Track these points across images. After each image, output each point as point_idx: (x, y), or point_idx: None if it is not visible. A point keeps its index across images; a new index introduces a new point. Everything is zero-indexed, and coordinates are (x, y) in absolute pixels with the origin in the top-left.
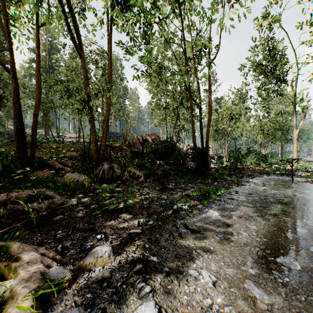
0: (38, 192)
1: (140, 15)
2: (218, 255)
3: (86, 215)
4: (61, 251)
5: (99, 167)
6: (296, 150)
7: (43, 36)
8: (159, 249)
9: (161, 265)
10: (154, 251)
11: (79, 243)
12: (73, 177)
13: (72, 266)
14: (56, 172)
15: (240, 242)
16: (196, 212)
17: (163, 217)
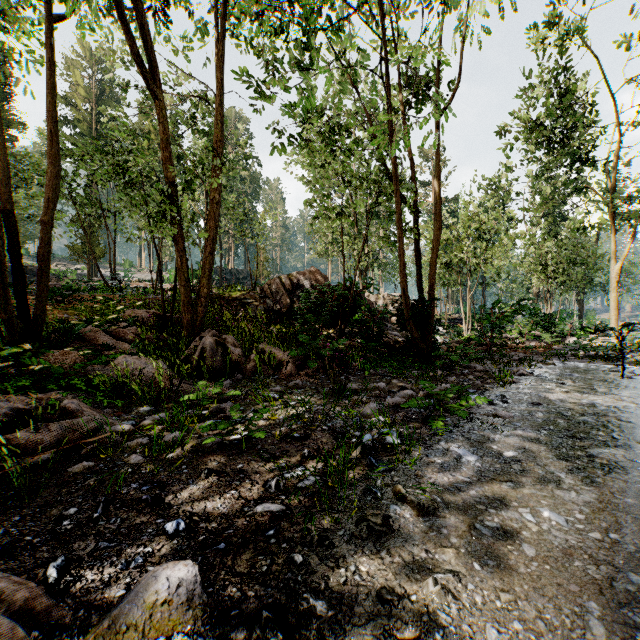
0: (46, 402)
1: (285, 11)
2: (499, 591)
3: (150, 460)
4: (59, 579)
5: (193, 342)
6: (616, 306)
7: (85, 70)
8: (331, 568)
9: (340, 630)
10: (319, 575)
11: (115, 548)
12: (131, 365)
13: (76, 636)
14: (95, 353)
15: (551, 545)
16: (418, 453)
17: (338, 467)
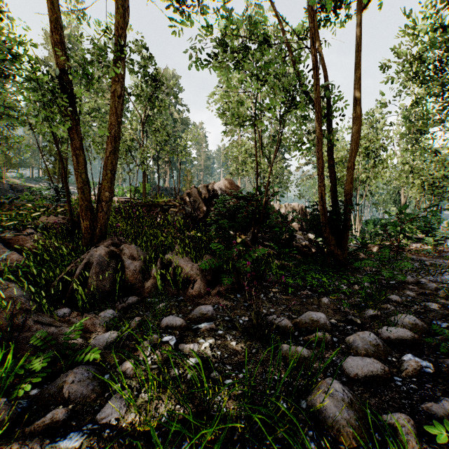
0: None
1: None
2: None
3: None
4: None
5: (85, 253)
6: None
7: None
8: None
9: None
10: None
11: None
12: None
13: None
14: None
15: None
16: None
17: None
